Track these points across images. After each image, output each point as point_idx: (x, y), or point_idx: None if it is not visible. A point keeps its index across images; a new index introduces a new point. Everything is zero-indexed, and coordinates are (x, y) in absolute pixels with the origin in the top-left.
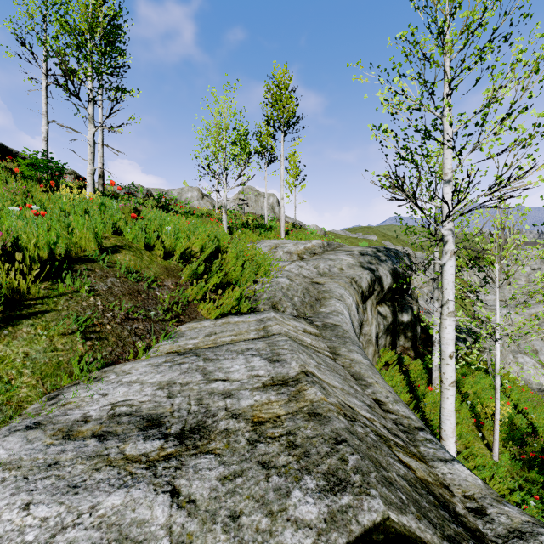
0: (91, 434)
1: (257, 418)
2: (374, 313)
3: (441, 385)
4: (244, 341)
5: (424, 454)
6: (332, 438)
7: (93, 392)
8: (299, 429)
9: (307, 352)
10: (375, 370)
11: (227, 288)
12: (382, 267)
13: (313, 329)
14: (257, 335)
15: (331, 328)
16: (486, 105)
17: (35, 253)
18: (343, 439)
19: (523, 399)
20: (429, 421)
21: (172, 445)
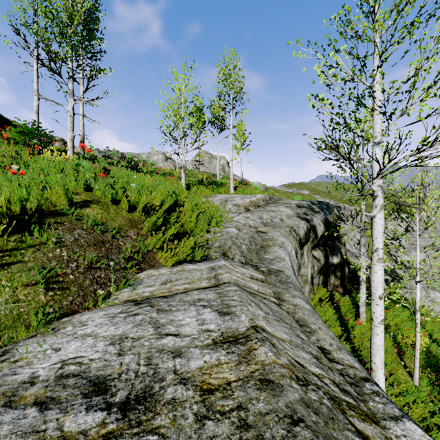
0: (33, 401)
1: (207, 385)
2: (310, 257)
3: (371, 322)
4: (196, 290)
5: (374, 411)
6: (287, 415)
7: (47, 346)
8: (251, 402)
9: (255, 301)
10: (317, 315)
11: (183, 237)
12: (316, 217)
13: (259, 275)
14: (209, 283)
15: (275, 274)
16: (414, 74)
17: (4, 209)
18: (300, 417)
19: (436, 329)
20: (358, 350)
21: (115, 420)
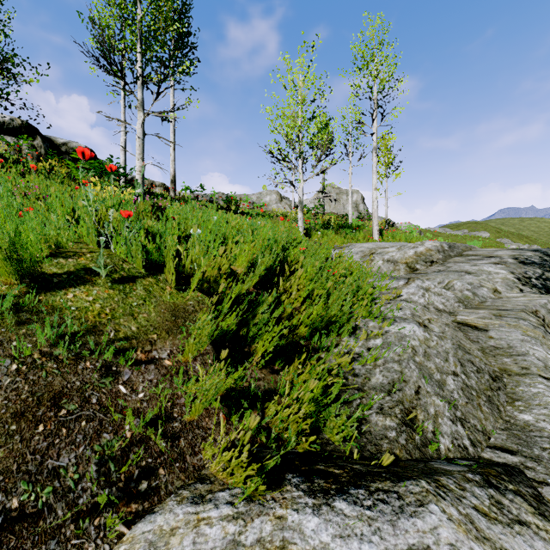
0: None
1: None
2: None
3: None
4: None
5: None
6: None
7: None
8: None
9: None
10: None
11: (293, 352)
12: None
13: None
14: None
15: None
16: None
17: None
18: None
19: None
20: None
21: None
